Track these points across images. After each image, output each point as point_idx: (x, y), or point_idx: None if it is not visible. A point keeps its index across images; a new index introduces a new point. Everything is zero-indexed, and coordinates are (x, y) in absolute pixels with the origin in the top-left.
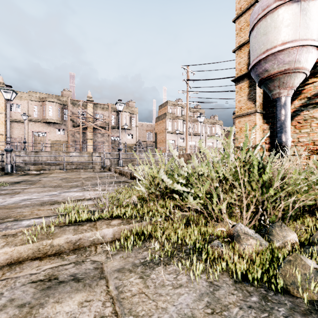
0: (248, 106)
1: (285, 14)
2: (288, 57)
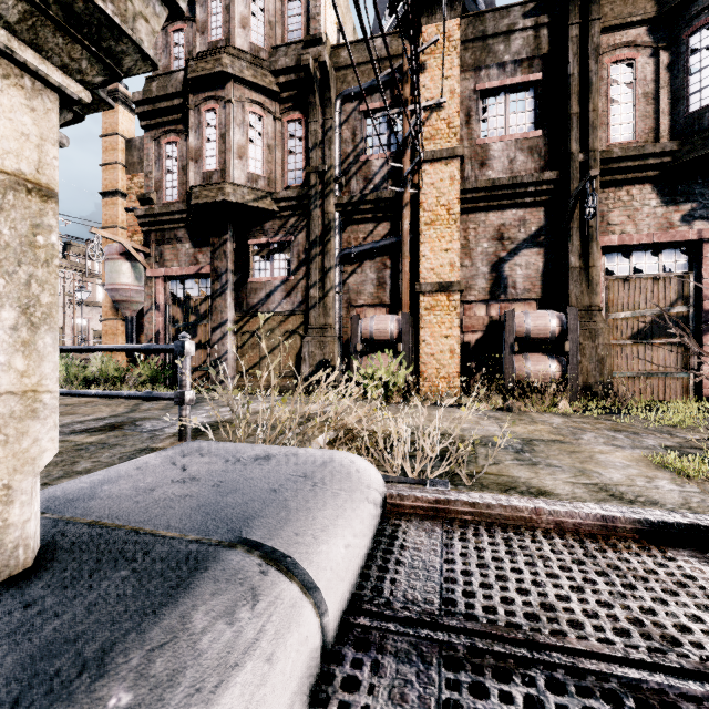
0: (113, 313)
1: (122, 265)
2: (126, 293)
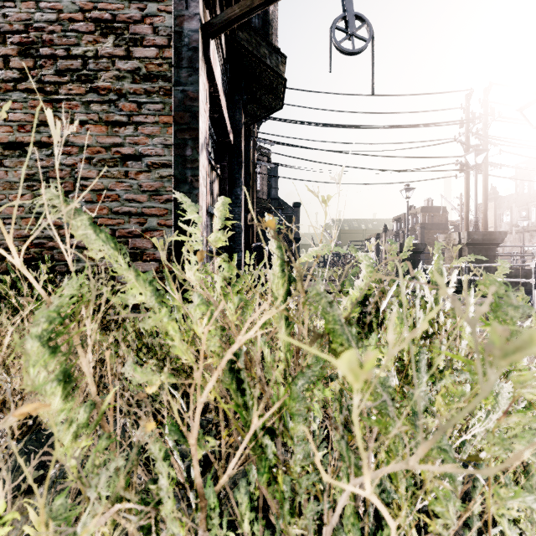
0: None
1: None
2: None
